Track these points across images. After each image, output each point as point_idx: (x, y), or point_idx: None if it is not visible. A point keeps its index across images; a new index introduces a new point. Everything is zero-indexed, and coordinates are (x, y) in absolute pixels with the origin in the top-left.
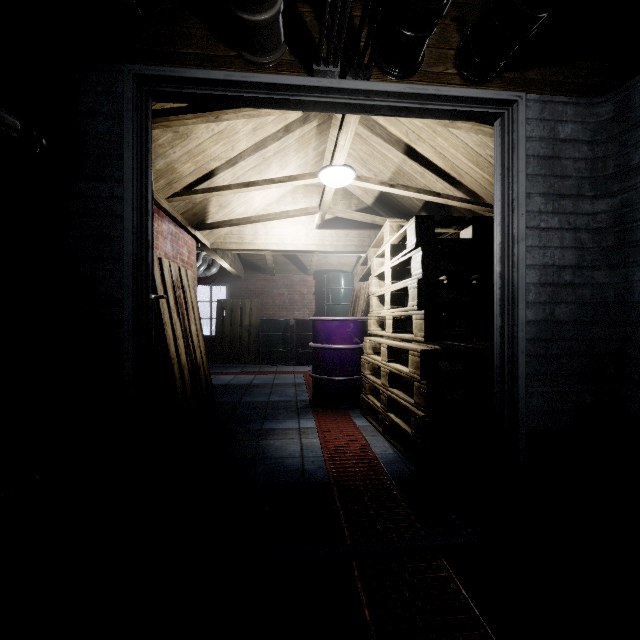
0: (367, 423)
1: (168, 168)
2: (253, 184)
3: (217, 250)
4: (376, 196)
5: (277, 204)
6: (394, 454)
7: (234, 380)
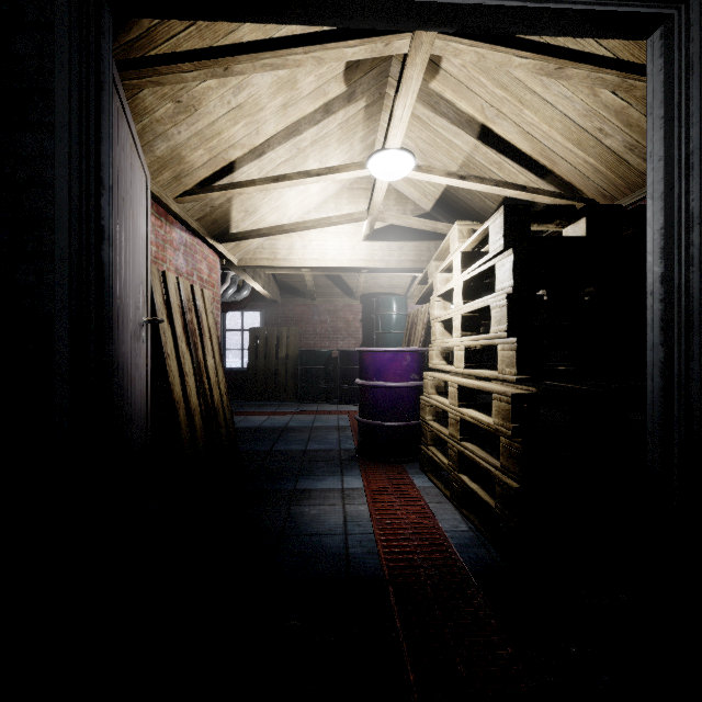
0: (429, 483)
1: (173, 155)
2: (284, 178)
3: (246, 268)
4: (437, 199)
5: (317, 212)
6: (469, 532)
7: (267, 422)
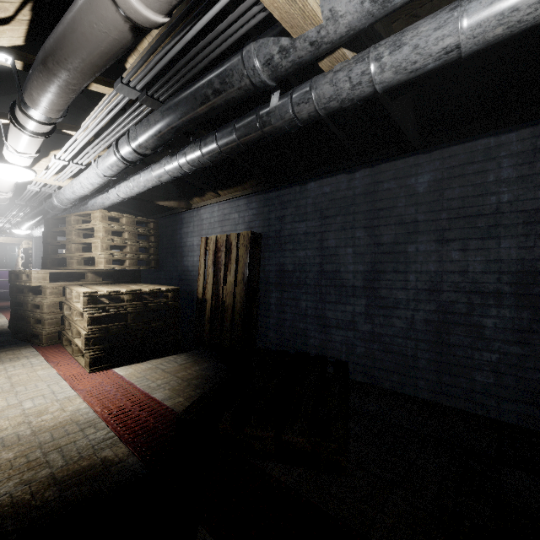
0: None
1: None
2: None
3: None
4: None
5: None
6: None
7: None
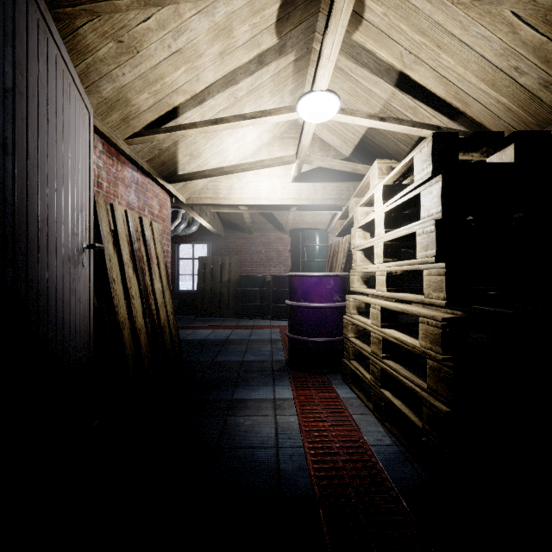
0: (352, 394)
1: (119, 97)
2: (221, 121)
3: (194, 207)
4: (356, 145)
5: (252, 158)
6: (393, 446)
7: (211, 335)
